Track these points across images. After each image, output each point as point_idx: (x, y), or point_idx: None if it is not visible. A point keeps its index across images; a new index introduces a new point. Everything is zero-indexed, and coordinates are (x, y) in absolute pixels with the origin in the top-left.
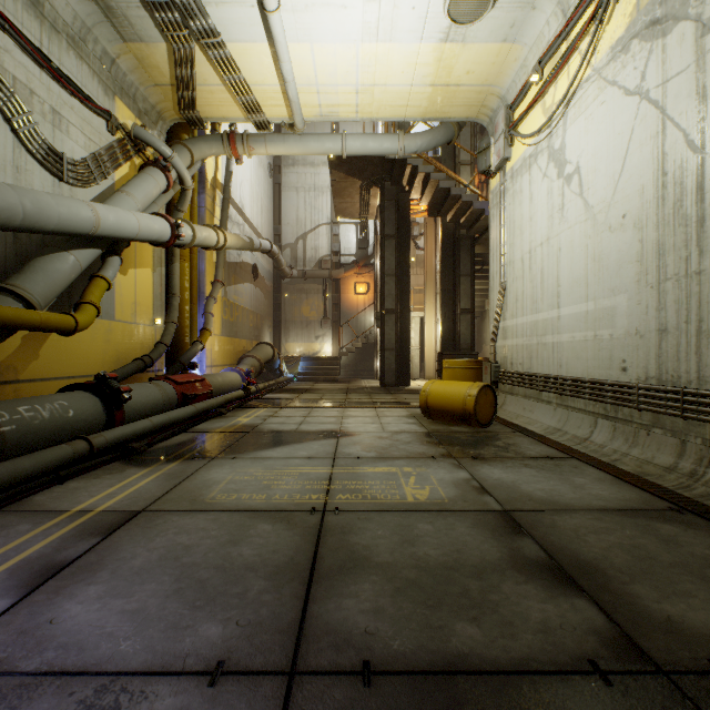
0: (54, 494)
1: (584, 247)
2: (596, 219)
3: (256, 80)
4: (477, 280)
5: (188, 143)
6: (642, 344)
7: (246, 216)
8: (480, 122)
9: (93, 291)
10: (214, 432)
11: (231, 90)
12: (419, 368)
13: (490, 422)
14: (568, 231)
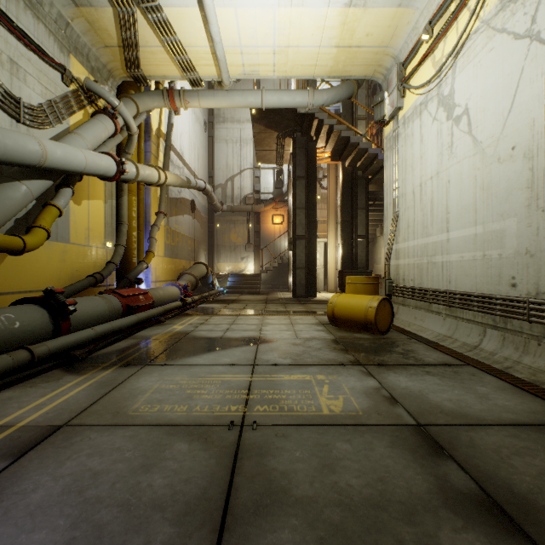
0: None
1: (472, 178)
2: (484, 152)
3: (190, 42)
4: (370, 212)
5: (134, 97)
6: (533, 262)
7: (185, 161)
8: (376, 80)
9: (45, 216)
10: (151, 338)
11: (168, 50)
12: (323, 283)
13: (388, 329)
14: (457, 165)
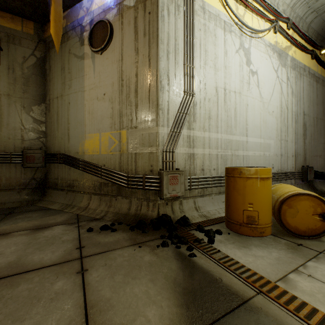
0: None
1: (259, 113)
2: (264, 104)
3: None
4: None
5: None
6: (277, 159)
7: None
8: None
9: None
10: None
11: None
12: None
13: None
14: (252, 99)
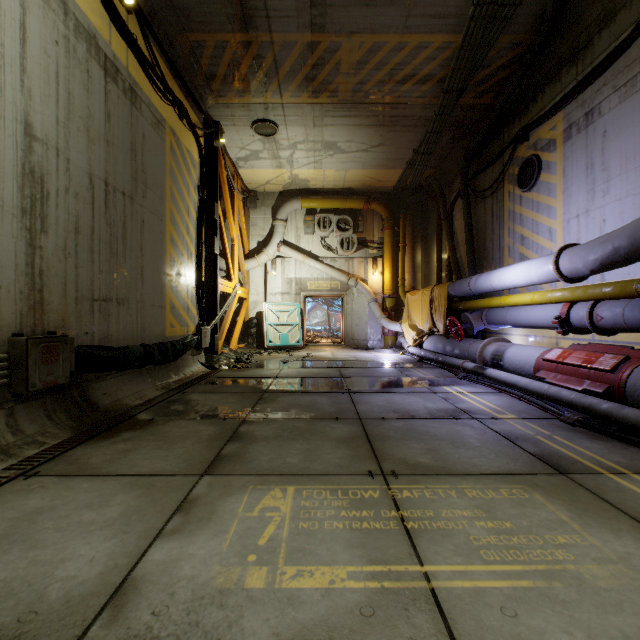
0: None
1: None
2: None
3: None
4: None
5: None
6: None
7: None
8: None
9: None
10: None
11: None
12: None
13: None
14: None
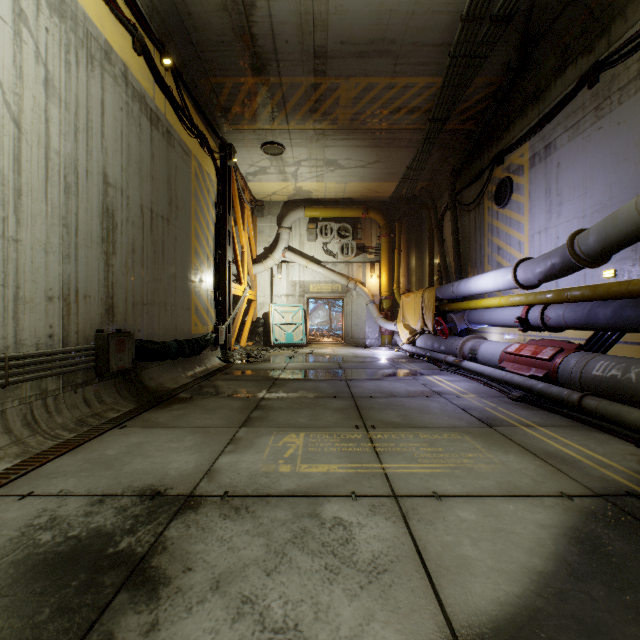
0: (601, 437)
1: None
2: None
3: None
4: None
5: None
6: None
7: None
8: None
9: None
10: None
11: None
12: None
13: None
14: None
